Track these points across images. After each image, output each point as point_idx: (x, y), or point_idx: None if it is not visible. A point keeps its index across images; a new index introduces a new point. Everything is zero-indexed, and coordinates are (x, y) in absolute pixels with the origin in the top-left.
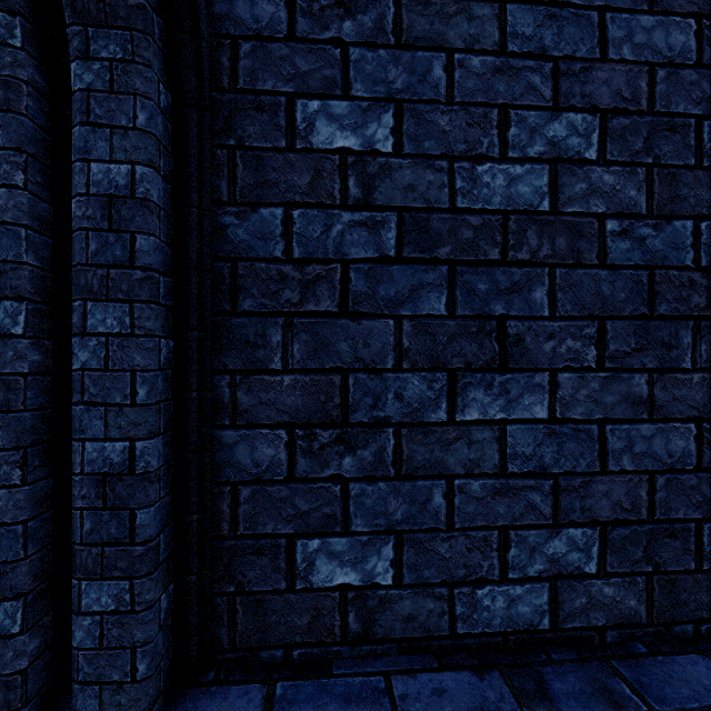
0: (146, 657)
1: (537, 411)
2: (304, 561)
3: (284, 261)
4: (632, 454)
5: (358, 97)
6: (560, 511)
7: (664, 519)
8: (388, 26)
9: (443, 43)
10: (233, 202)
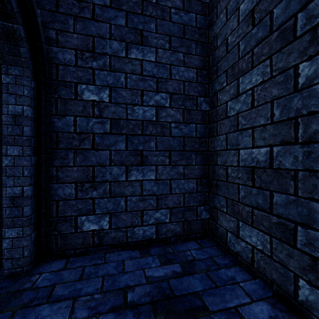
0: (27, 250)
1: (152, 177)
2: (80, 223)
3: (74, 133)
4: (179, 188)
5: (98, 85)
6: (158, 205)
7: (187, 206)
8: (107, 64)
9: (124, 71)
10: (57, 114)
